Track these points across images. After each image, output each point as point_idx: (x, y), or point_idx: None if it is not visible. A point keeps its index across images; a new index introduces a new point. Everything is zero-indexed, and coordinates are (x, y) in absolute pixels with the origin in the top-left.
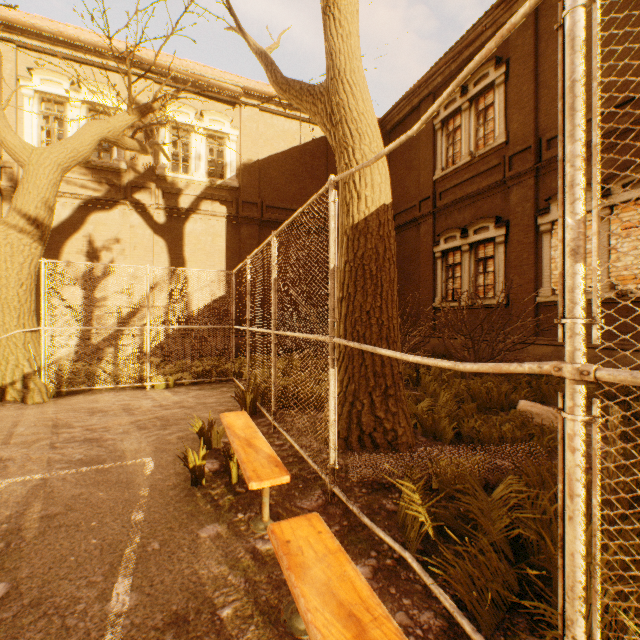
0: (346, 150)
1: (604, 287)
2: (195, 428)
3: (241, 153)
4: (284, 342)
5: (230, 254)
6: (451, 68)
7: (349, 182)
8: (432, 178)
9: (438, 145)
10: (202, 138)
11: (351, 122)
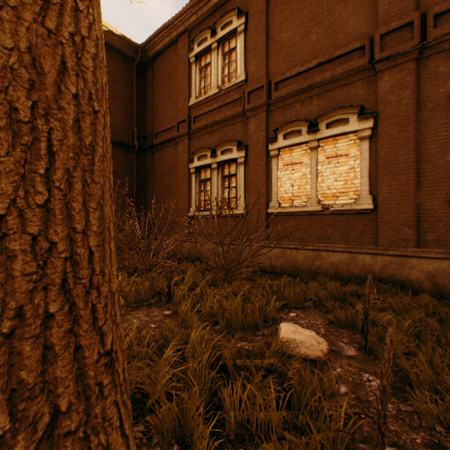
0: None
1: (314, 202)
2: None
3: None
4: None
5: None
6: (203, 10)
7: None
8: (188, 104)
9: (193, 76)
10: None
11: None
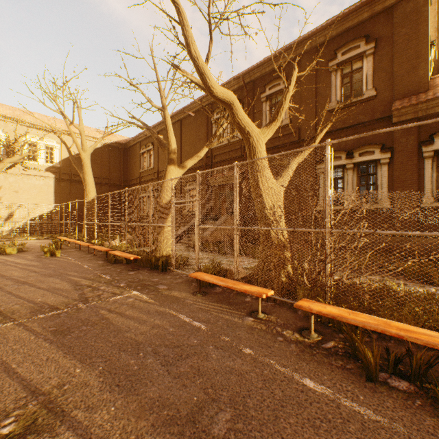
0: (86, 187)
1: None
2: (52, 239)
3: (62, 153)
4: (82, 228)
5: (56, 193)
6: (143, 138)
7: (86, 194)
8: (140, 171)
9: (141, 160)
10: (43, 147)
11: (87, 182)
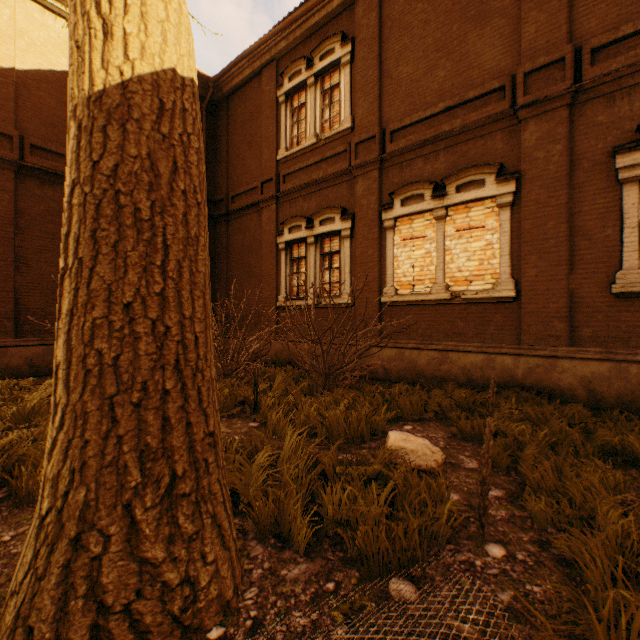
0: None
1: (441, 288)
2: None
3: None
4: None
5: None
6: (296, 34)
7: None
8: (276, 157)
9: (282, 121)
10: None
11: None
